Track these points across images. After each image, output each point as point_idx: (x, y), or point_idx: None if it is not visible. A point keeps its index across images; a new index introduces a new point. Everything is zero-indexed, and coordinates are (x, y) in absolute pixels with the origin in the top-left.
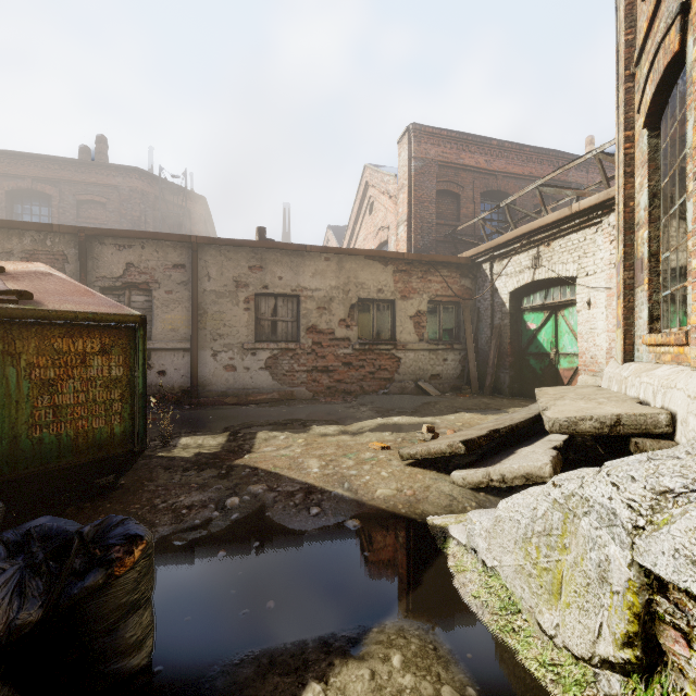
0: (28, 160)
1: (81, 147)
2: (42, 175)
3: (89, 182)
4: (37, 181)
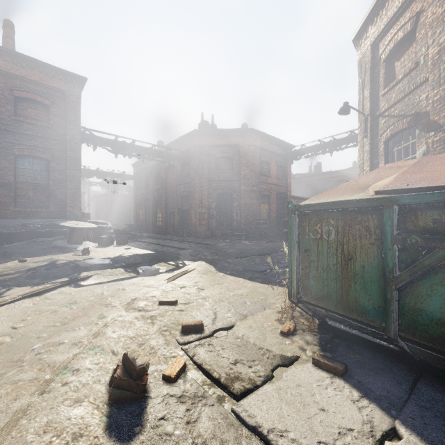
0: (340, 171)
1: (353, 162)
2: (343, 174)
3: (356, 173)
4: (342, 176)
